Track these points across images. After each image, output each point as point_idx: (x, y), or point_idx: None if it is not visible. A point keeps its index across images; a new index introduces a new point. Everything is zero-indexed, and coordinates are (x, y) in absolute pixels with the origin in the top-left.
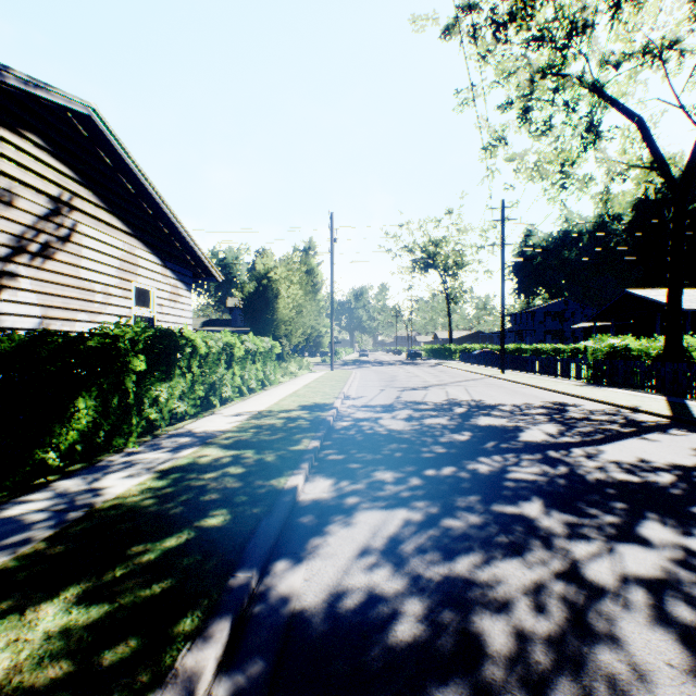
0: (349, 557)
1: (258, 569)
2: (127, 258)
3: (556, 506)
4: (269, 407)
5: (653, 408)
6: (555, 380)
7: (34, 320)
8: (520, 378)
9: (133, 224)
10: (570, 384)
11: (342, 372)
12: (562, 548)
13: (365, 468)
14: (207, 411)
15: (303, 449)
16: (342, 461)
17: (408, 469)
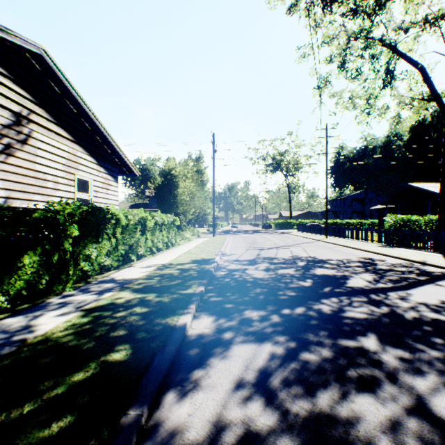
0: (227, 390)
1: (148, 405)
2: (71, 158)
3: (388, 341)
4: (170, 261)
5: (436, 262)
6: (362, 242)
7: None
8: (339, 242)
9: (75, 134)
10: (373, 245)
11: (220, 237)
12: (404, 382)
13: (238, 307)
14: (127, 264)
15: (192, 293)
16: (220, 302)
17: (269, 308)
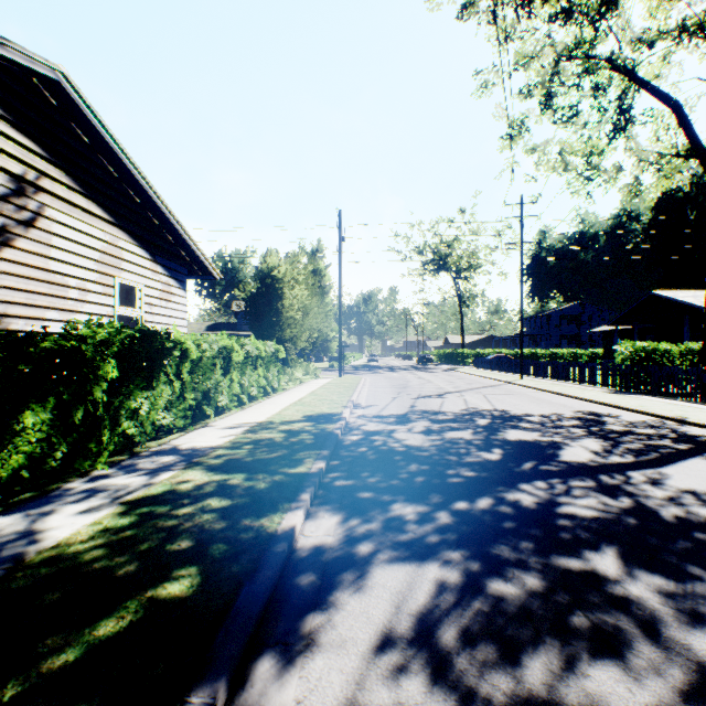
0: (364, 653)
1: (225, 684)
2: (109, 250)
3: (637, 560)
4: (269, 417)
5: (702, 419)
6: (579, 386)
7: None
8: (541, 385)
9: (116, 212)
10: (598, 391)
11: (350, 378)
12: (673, 639)
13: (381, 498)
14: (200, 422)
15: (305, 473)
16: (351, 488)
17: (433, 500)
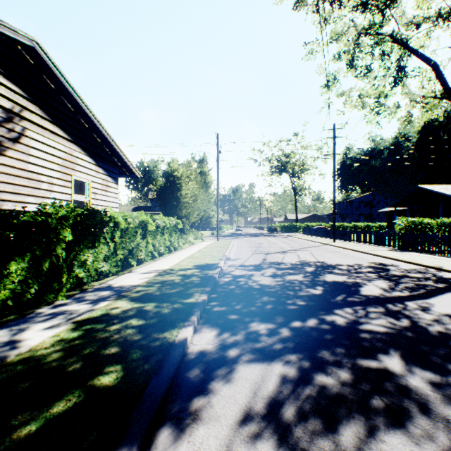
0: (232, 425)
1: (137, 447)
2: (68, 158)
3: (414, 361)
4: (172, 266)
5: None
6: (372, 246)
7: None
8: (347, 246)
9: (72, 133)
10: (384, 250)
11: (224, 241)
12: (441, 415)
13: (243, 319)
14: (127, 269)
15: (194, 302)
16: (224, 312)
17: (278, 320)
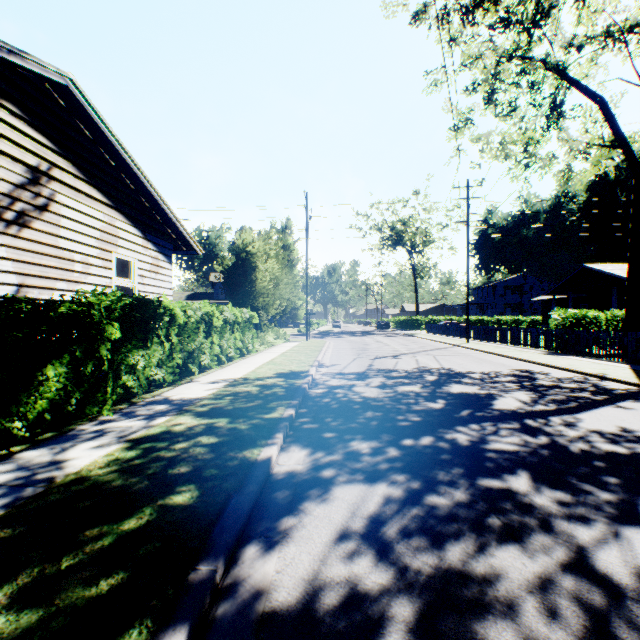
0: (326, 542)
1: (223, 559)
2: (108, 229)
3: (545, 480)
4: (246, 374)
5: (620, 376)
6: (518, 349)
7: (10, 288)
8: (485, 348)
9: (113, 196)
10: (534, 353)
11: (316, 341)
12: (562, 532)
13: (341, 437)
14: (186, 378)
15: (278, 417)
16: (317, 430)
17: (385, 438)
